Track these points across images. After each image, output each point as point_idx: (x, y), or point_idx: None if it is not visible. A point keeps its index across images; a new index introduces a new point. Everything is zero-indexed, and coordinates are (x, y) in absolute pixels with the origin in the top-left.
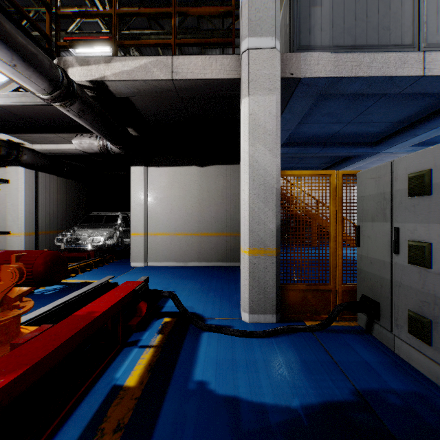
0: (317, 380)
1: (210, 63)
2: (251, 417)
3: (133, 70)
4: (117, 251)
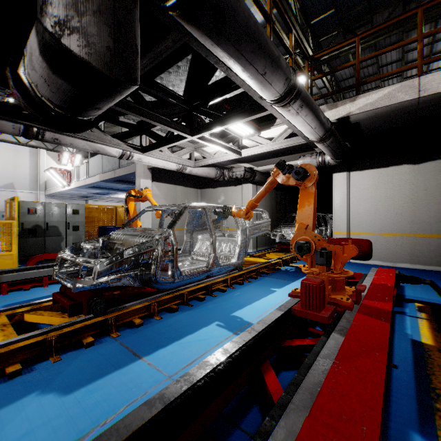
0: None
1: None
2: None
3: (376, 101)
4: None
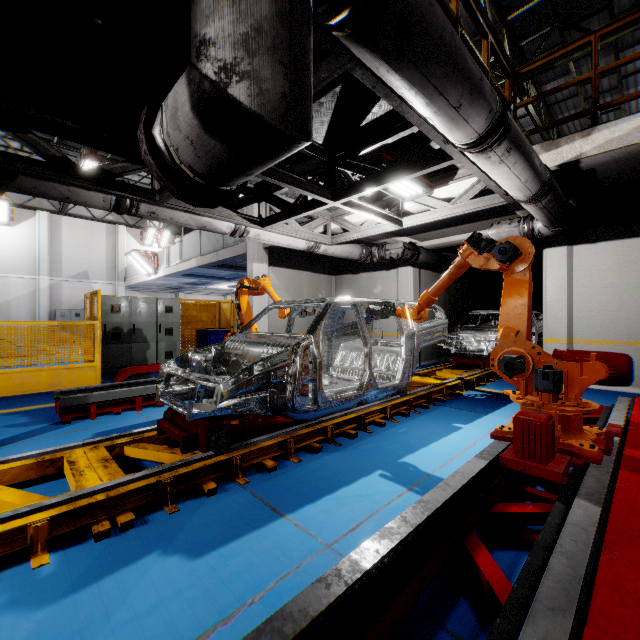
0: None
1: None
2: None
3: (627, 133)
4: None
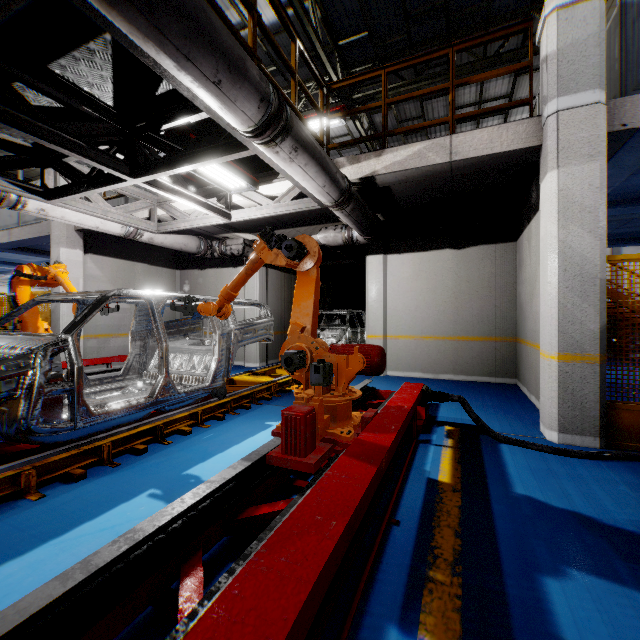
0: None
1: (498, 134)
2: (590, 510)
3: (405, 159)
4: None
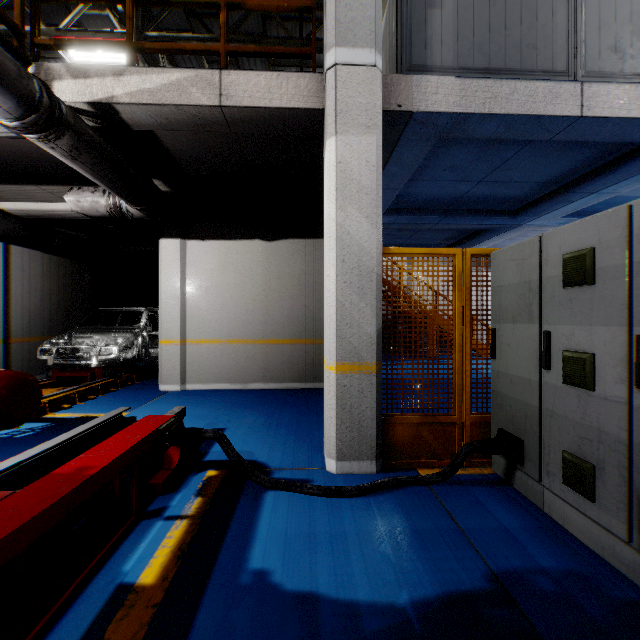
0: (436, 559)
1: (278, 84)
2: (335, 625)
3: (158, 89)
4: (140, 368)
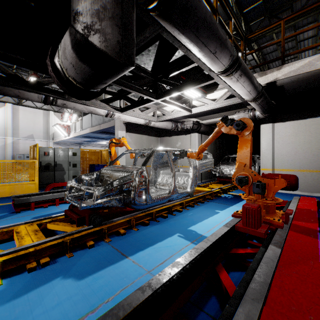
0: None
1: None
2: None
3: (298, 68)
4: None
